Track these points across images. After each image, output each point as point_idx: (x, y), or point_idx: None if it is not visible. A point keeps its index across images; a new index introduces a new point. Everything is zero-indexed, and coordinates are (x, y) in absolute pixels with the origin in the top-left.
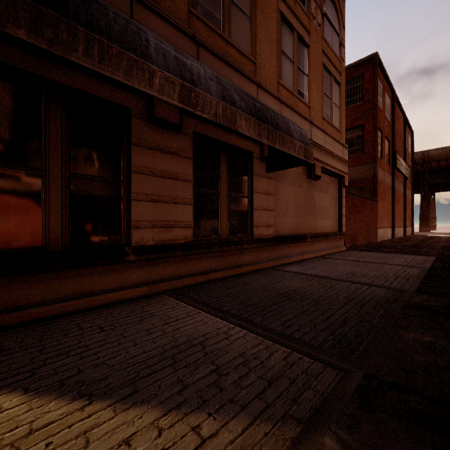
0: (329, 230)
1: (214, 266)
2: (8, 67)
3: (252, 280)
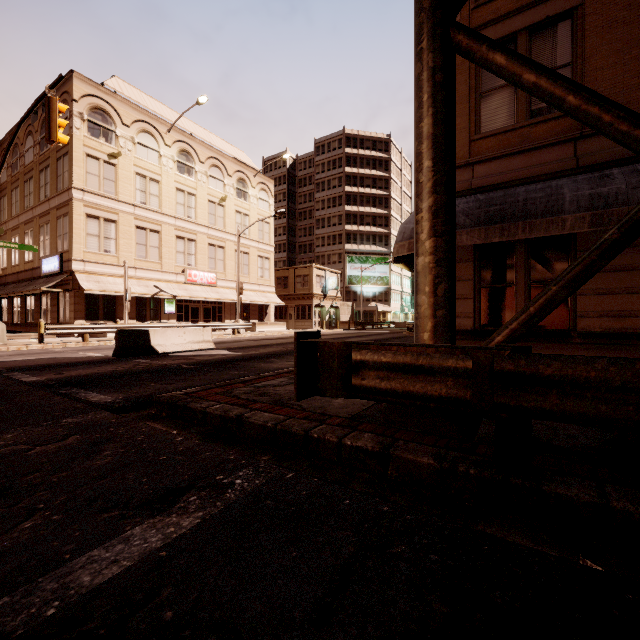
0: None
1: None
2: None
3: None
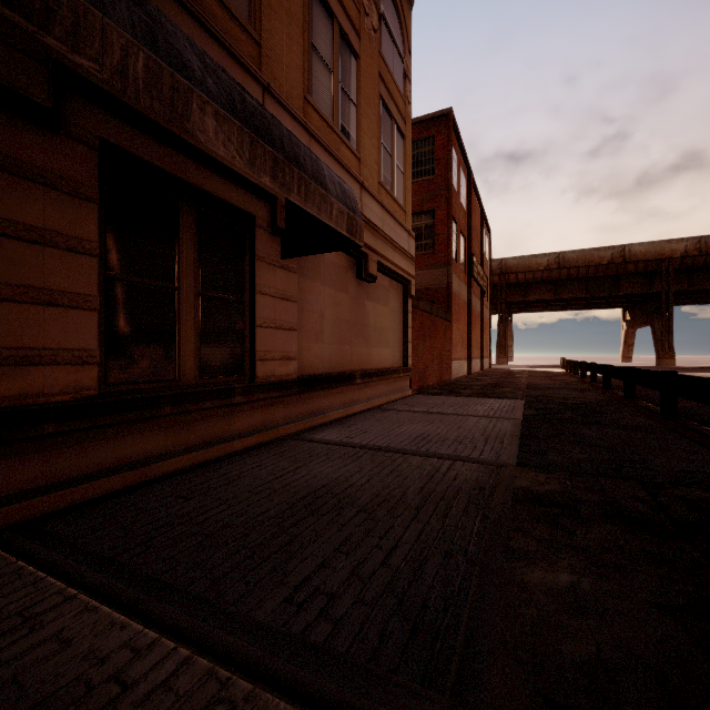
0: (389, 365)
1: (163, 446)
2: None
3: (247, 469)
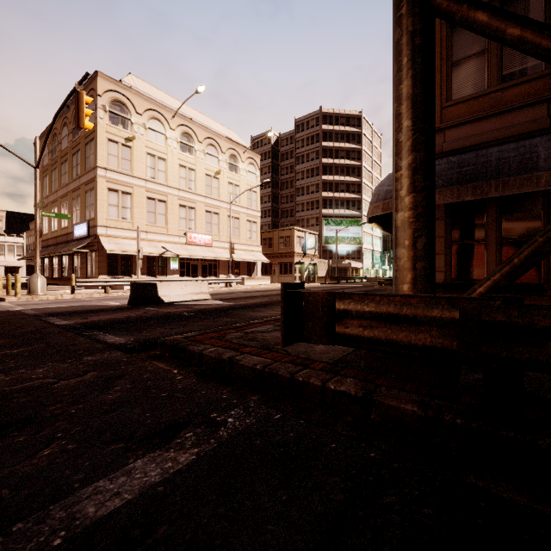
0: None
1: None
2: None
3: None
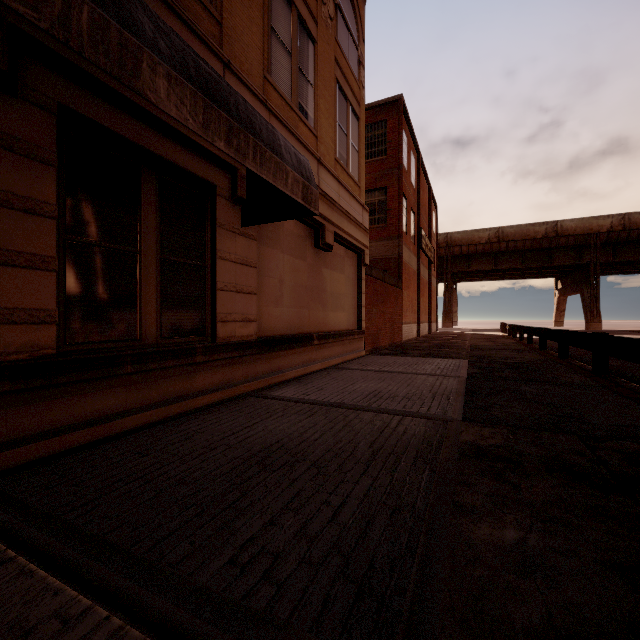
0: (345, 327)
1: (124, 403)
2: None
3: (205, 425)
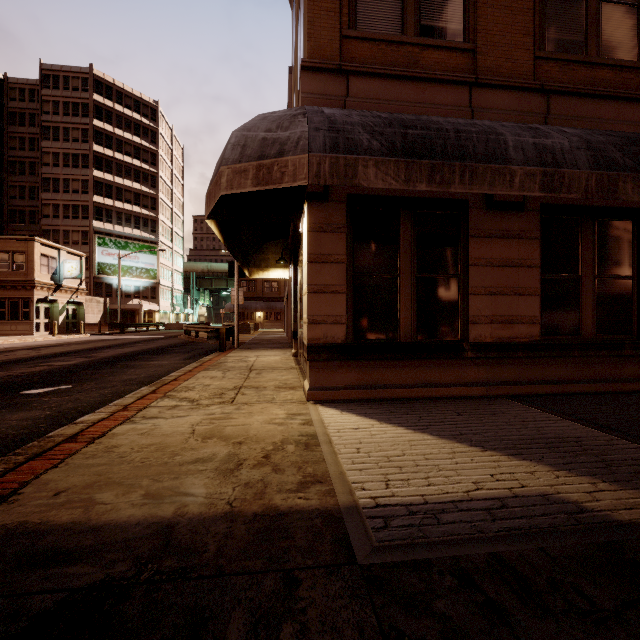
0: None
1: (571, 375)
2: (380, 197)
3: None
